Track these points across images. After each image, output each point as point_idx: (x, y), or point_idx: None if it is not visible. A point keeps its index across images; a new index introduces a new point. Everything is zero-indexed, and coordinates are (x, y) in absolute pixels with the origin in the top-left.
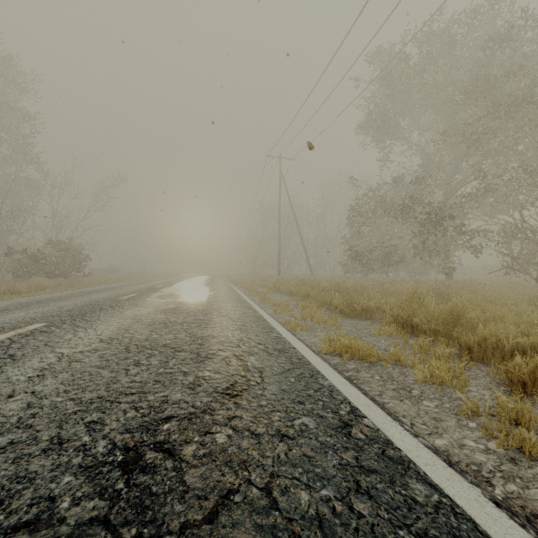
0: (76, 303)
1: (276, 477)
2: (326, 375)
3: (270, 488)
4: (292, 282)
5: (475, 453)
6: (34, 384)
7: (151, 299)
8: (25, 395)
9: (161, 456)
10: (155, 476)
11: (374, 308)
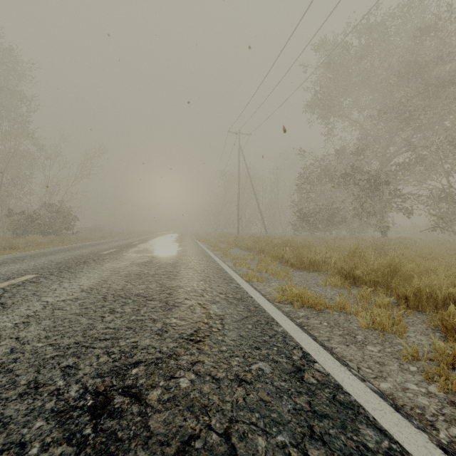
0: (64, 257)
1: (235, 422)
2: (280, 322)
3: (229, 434)
4: (249, 239)
5: (417, 396)
6: (19, 330)
7: (128, 254)
8: (10, 341)
9: (128, 401)
10: (122, 421)
11: (320, 262)
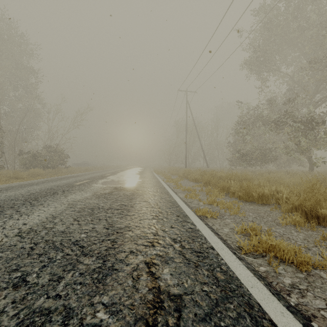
0: (43, 187)
1: None
2: (277, 321)
3: None
4: (196, 172)
5: None
6: None
7: (96, 185)
8: None
9: None
10: None
11: (269, 196)
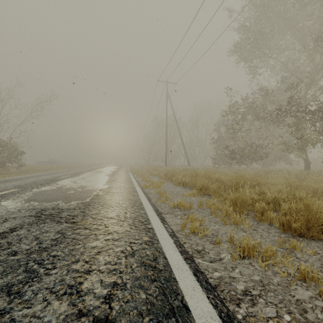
0: None
1: None
2: None
3: None
4: (182, 173)
5: None
6: None
7: (10, 202)
8: None
9: None
10: None
11: None
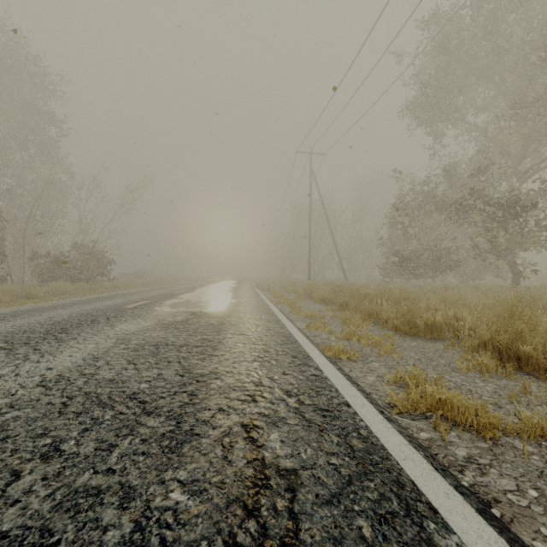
0: (73, 312)
1: None
2: (438, 504)
3: None
4: (325, 288)
5: None
6: None
7: (161, 308)
8: None
9: None
10: None
11: (443, 325)
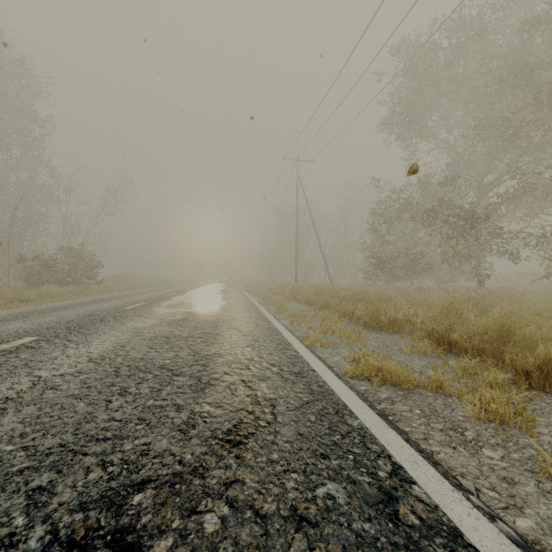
0: (79, 312)
1: None
2: (355, 410)
3: None
4: (310, 291)
5: None
6: None
7: (159, 309)
8: None
9: None
10: None
11: (403, 321)
